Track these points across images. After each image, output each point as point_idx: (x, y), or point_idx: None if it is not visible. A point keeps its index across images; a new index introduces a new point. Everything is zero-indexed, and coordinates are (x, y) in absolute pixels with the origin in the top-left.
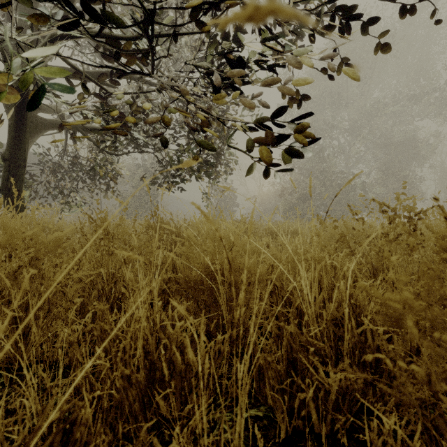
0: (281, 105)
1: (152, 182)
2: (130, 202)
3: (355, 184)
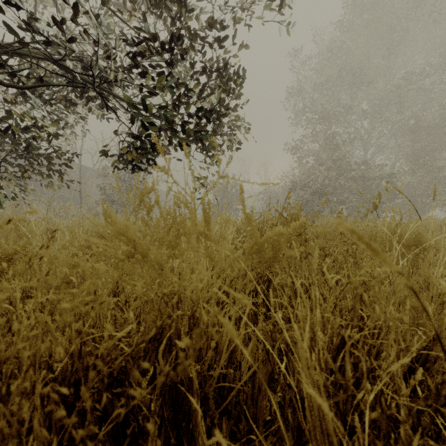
0: (292, 87)
1: (121, 162)
2: (116, 198)
3: (382, 176)
